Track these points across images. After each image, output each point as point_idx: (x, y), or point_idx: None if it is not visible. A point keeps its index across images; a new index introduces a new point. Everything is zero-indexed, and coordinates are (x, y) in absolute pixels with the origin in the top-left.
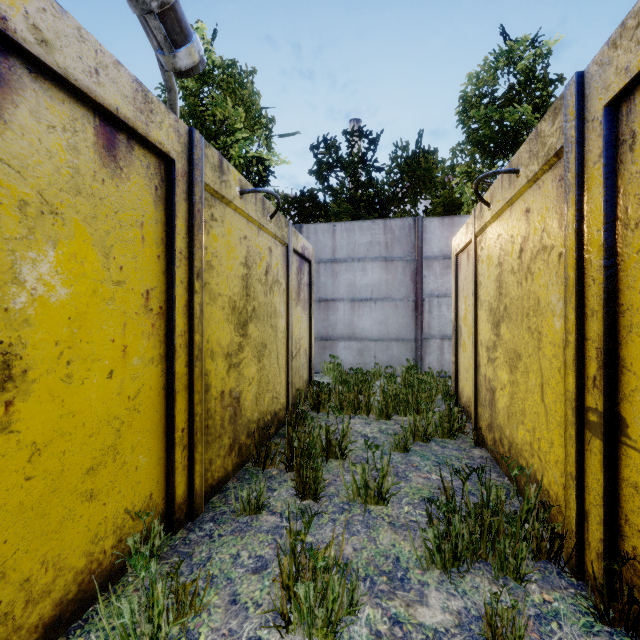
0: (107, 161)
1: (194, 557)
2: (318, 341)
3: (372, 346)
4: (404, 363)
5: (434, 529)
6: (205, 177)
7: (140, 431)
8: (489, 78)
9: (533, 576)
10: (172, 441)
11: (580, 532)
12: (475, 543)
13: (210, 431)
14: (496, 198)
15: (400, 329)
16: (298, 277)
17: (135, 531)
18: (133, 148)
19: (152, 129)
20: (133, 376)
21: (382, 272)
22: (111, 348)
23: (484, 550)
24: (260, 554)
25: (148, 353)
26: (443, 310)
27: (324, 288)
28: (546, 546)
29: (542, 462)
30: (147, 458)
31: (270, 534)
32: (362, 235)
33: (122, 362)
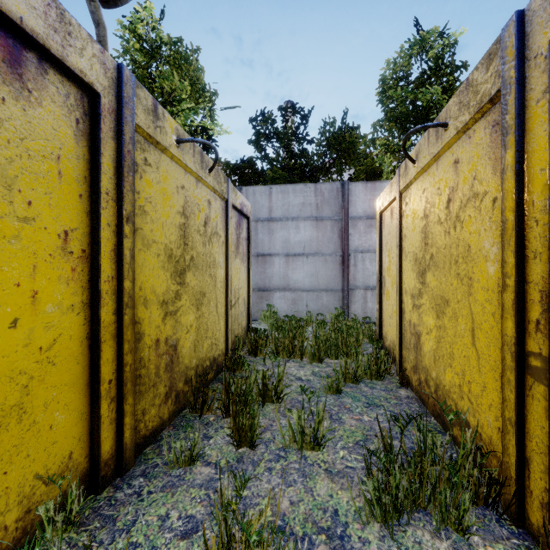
0: (9, 78)
1: (118, 521)
2: (256, 292)
3: (304, 296)
4: (332, 311)
5: (374, 481)
6: (137, 118)
7: (56, 386)
8: (405, 64)
9: (474, 525)
10: (97, 394)
11: (520, 479)
12: (414, 492)
13: (143, 380)
14: (422, 154)
15: (329, 281)
16: (237, 231)
17: (49, 497)
18: (46, 71)
19: (70, 53)
20: (46, 325)
21: (313, 230)
22: (15, 293)
23: (423, 499)
24: (191, 513)
25: (67, 300)
26: (366, 264)
27: (261, 244)
28: (483, 492)
29: (473, 405)
30: (65, 415)
31: (203, 488)
32: (295, 197)
33: (31, 309)
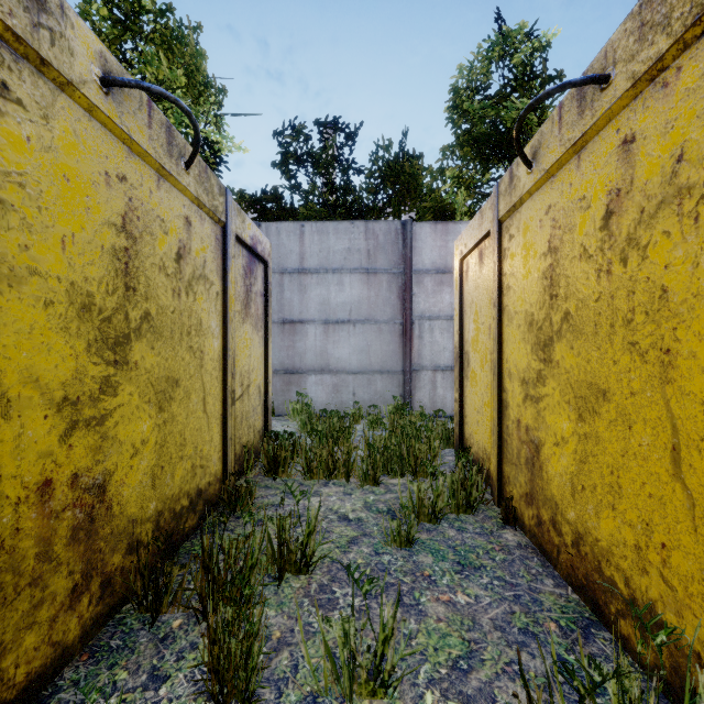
0: None
1: None
2: (281, 375)
3: (351, 380)
4: (390, 401)
5: None
6: None
7: None
8: (483, 70)
9: None
10: None
11: None
12: None
13: None
14: (546, 148)
15: (385, 359)
16: (246, 281)
17: None
18: None
19: None
20: None
21: (363, 287)
22: None
23: None
24: None
25: None
26: (436, 335)
27: (289, 306)
28: None
29: (676, 592)
30: None
31: None
32: (338, 239)
33: None
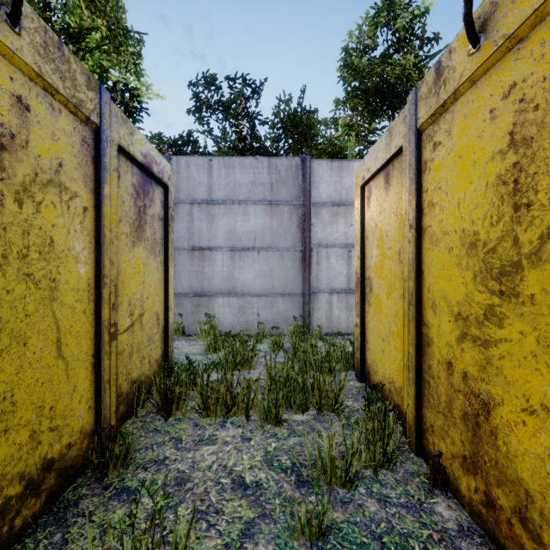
0: None
1: None
2: (191, 297)
3: (255, 302)
4: (291, 321)
5: None
6: None
7: None
8: (370, 34)
9: None
10: None
11: None
12: None
13: None
14: (510, 4)
15: (286, 282)
16: (138, 201)
17: None
18: None
19: None
20: None
21: (266, 217)
22: None
23: None
24: None
25: None
26: (332, 261)
27: (198, 234)
28: None
29: None
30: None
31: None
32: (243, 173)
33: None
